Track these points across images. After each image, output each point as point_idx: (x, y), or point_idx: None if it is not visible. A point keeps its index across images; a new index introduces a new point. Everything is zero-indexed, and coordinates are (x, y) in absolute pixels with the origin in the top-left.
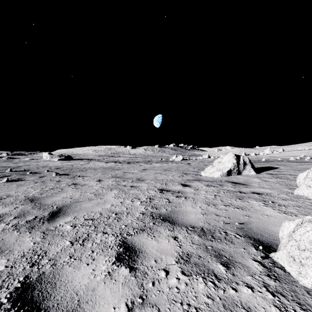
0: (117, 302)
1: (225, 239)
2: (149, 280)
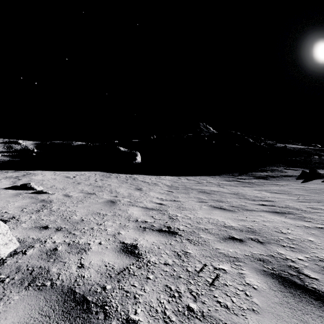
0: (126, 234)
1: (19, 271)
2: (111, 240)
